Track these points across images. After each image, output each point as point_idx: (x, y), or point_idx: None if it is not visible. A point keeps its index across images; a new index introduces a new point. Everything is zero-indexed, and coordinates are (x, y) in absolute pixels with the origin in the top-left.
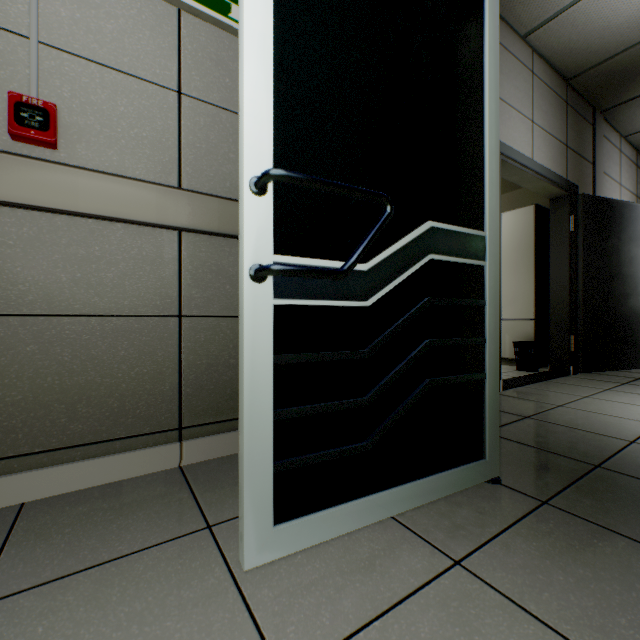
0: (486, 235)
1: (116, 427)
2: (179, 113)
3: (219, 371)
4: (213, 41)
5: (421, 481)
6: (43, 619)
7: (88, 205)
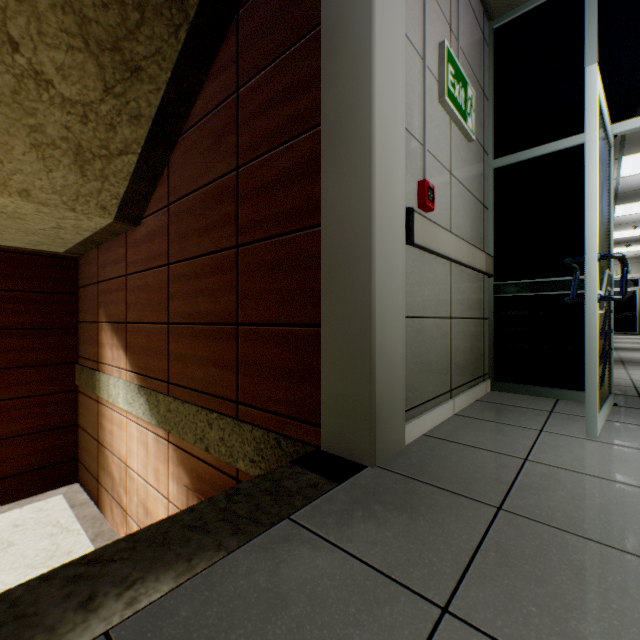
0: (611, 275)
1: (437, 389)
2: (450, 186)
3: (458, 353)
4: (457, 138)
5: (607, 402)
6: (560, 457)
7: (440, 248)
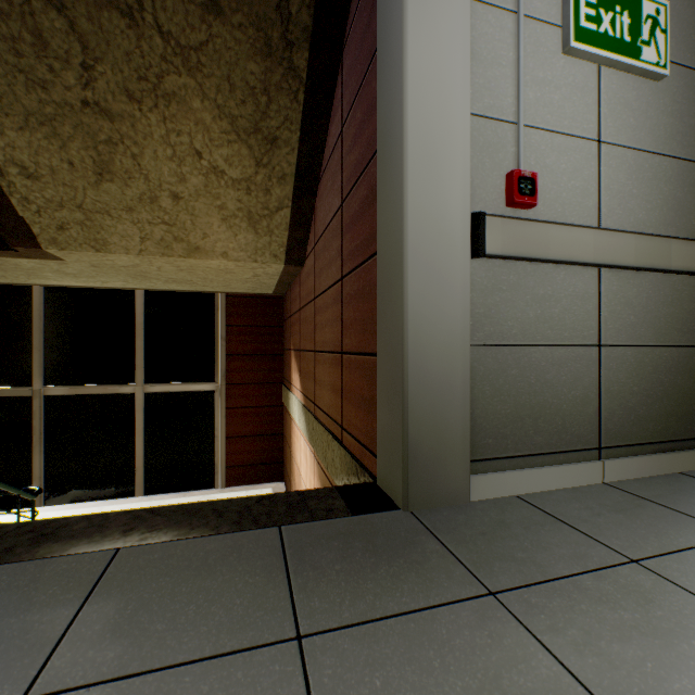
0: None
1: (559, 442)
2: (598, 160)
3: (624, 397)
4: (620, 86)
5: None
6: None
7: (554, 253)
